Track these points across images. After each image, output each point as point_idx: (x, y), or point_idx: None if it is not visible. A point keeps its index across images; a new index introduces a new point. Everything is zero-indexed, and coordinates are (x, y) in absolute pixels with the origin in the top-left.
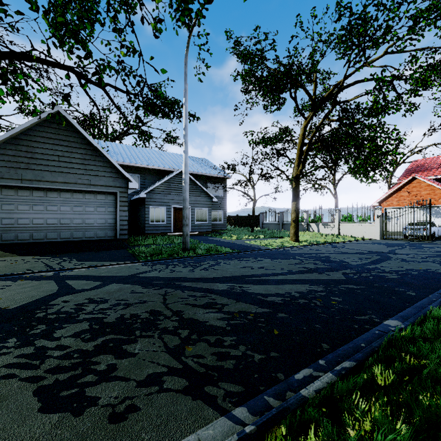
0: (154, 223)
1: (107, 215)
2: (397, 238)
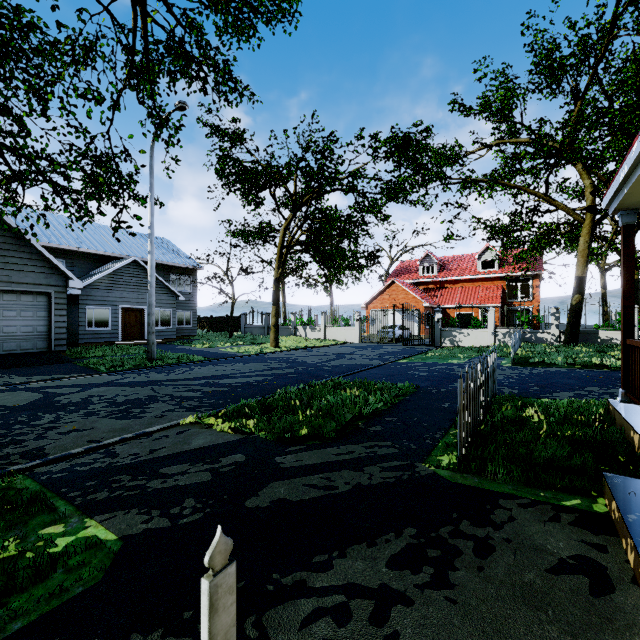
0: (93, 329)
1: (37, 321)
2: (372, 341)
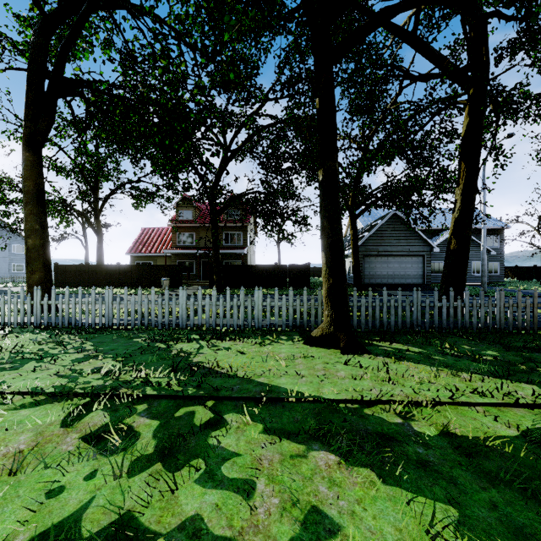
0: (434, 274)
1: (418, 269)
2: None
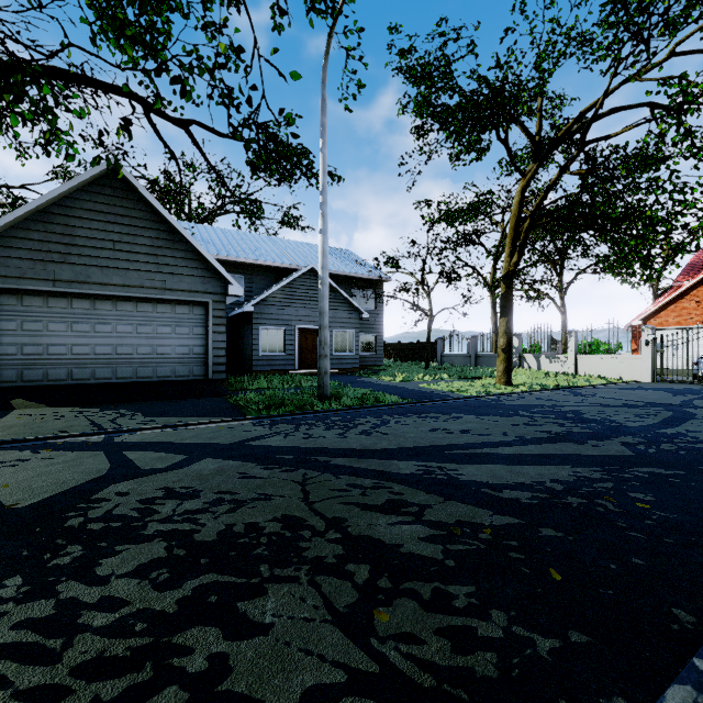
0: (267, 354)
1: (193, 339)
2: (682, 380)
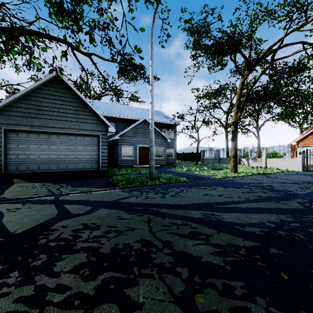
0: (125, 158)
1: (92, 152)
2: None
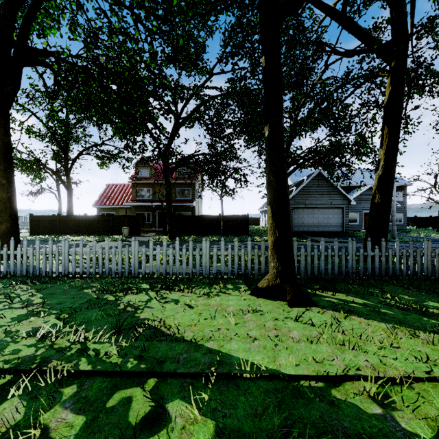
0: (350, 223)
1: (338, 219)
2: None
